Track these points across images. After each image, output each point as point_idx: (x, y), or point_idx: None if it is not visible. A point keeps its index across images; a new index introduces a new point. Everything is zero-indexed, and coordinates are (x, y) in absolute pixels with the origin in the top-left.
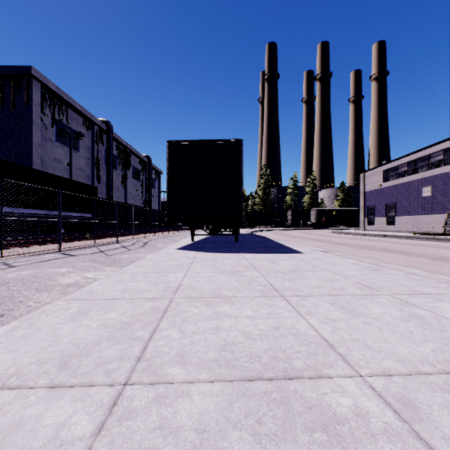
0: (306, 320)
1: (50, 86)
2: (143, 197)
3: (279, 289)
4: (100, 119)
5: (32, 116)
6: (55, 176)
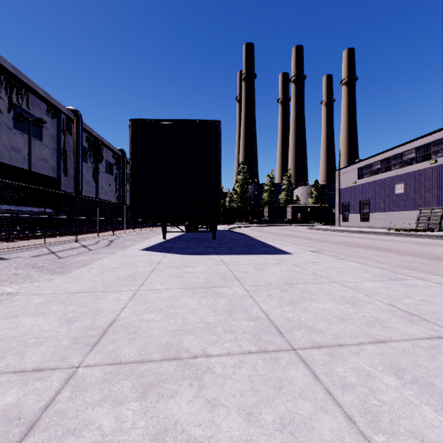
0: None
1: (5, 65)
2: (116, 192)
3: (282, 327)
4: (67, 108)
5: None
6: (4, 165)
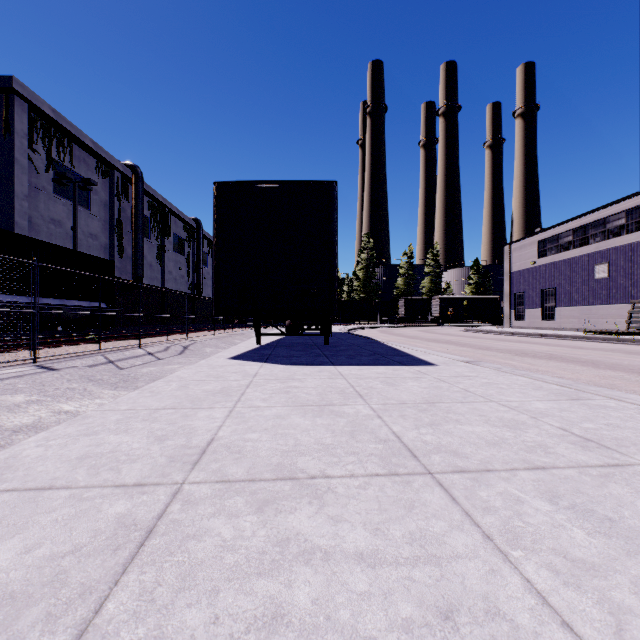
0: (518, 568)
1: (43, 108)
2: (189, 279)
3: (417, 450)
4: (123, 163)
5: (14, 153)
6: (44, 244)
